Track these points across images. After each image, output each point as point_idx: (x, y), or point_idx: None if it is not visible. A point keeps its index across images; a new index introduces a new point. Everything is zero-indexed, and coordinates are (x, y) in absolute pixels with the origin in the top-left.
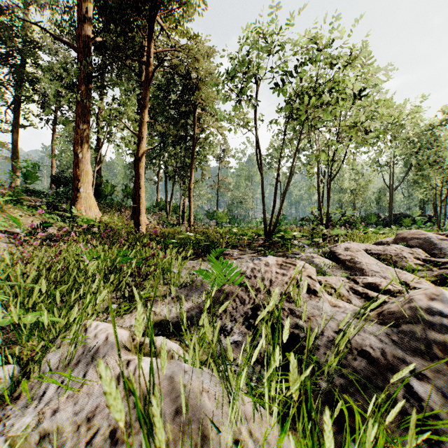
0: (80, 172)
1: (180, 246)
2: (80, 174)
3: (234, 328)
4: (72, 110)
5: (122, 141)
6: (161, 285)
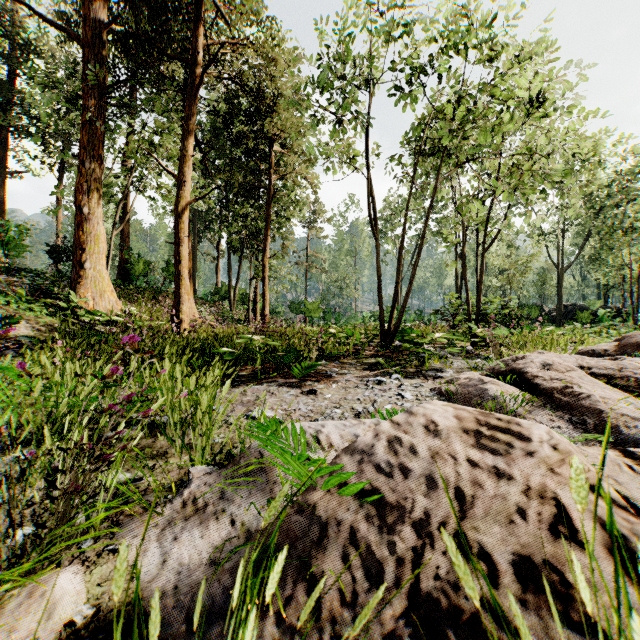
0: (86, 237)
1: (239, 357)
2: (86, 240)
3: None
4: None
5: (157, 190)
6: (176, 452)
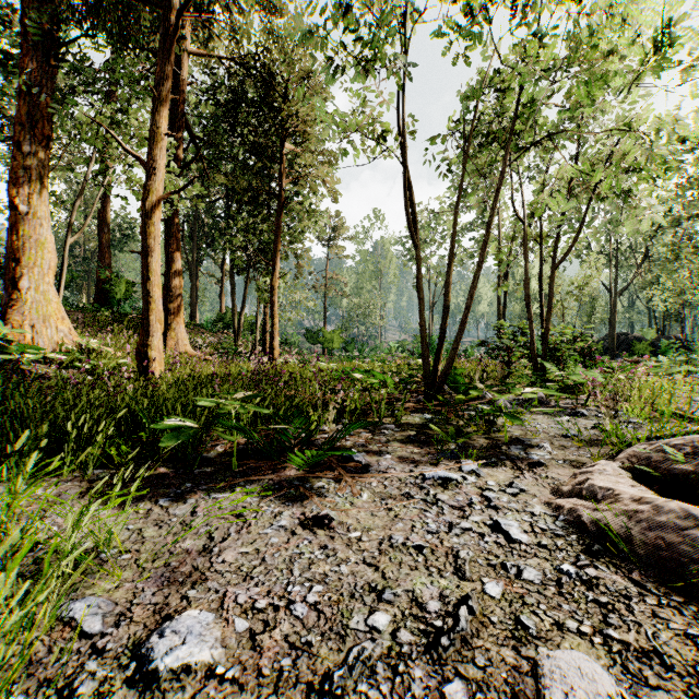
0: (23, 244)
1: (198, 434)
2: (23, 249)
3: None
4: (65, 150)
5: (130, 188)
6: None
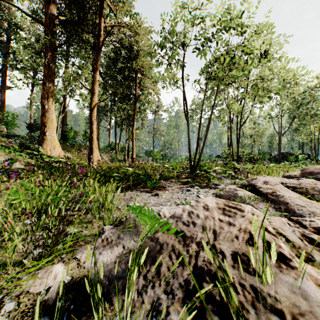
0: (46, 120)
1: (122, 178)
2: (46, 121)
3: (171, 307)
4: None
5: (80, 97)
6: (96, 220)
